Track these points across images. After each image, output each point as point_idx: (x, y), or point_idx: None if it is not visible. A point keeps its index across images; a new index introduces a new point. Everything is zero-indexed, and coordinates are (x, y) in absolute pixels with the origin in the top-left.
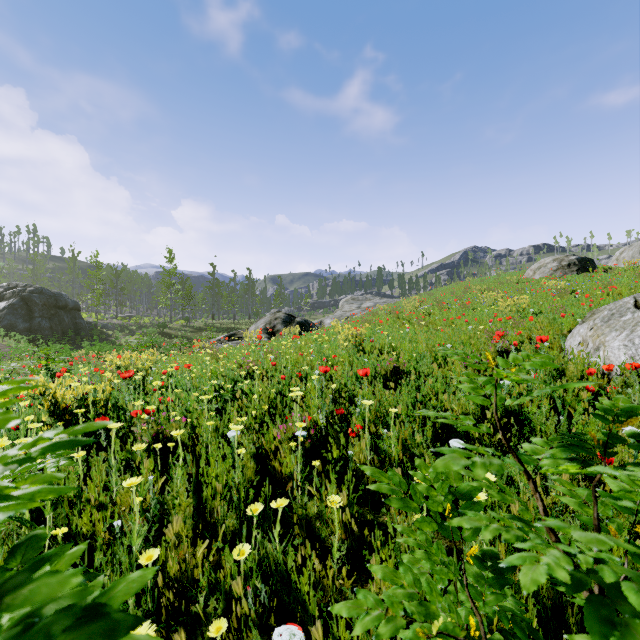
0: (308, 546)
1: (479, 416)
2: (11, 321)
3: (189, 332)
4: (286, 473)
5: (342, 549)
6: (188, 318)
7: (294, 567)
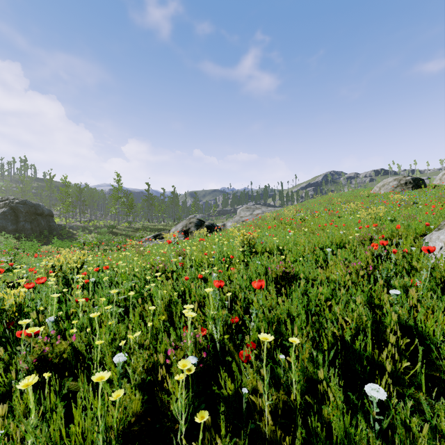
0: None
1: (373, 329)
2: (3, 224)
3: (131, 231)
4: (173, 408)
5: None
6: (130, 221)
7: None
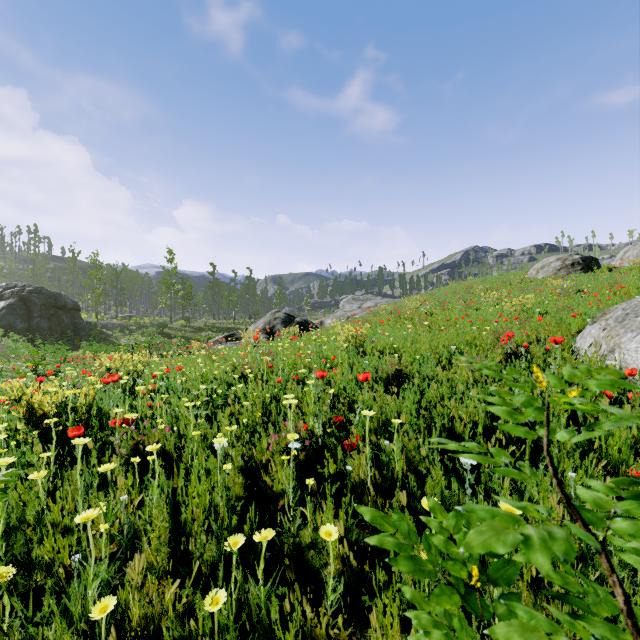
0: (297, 589)
1: (489, 424)
2: (10, 321)
3: (189, 332)
4: (278, 490)
5: (338, 588)
6: (188, 318)
7: (278, 620)
